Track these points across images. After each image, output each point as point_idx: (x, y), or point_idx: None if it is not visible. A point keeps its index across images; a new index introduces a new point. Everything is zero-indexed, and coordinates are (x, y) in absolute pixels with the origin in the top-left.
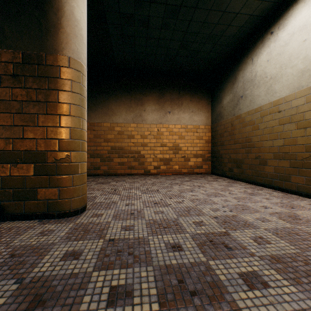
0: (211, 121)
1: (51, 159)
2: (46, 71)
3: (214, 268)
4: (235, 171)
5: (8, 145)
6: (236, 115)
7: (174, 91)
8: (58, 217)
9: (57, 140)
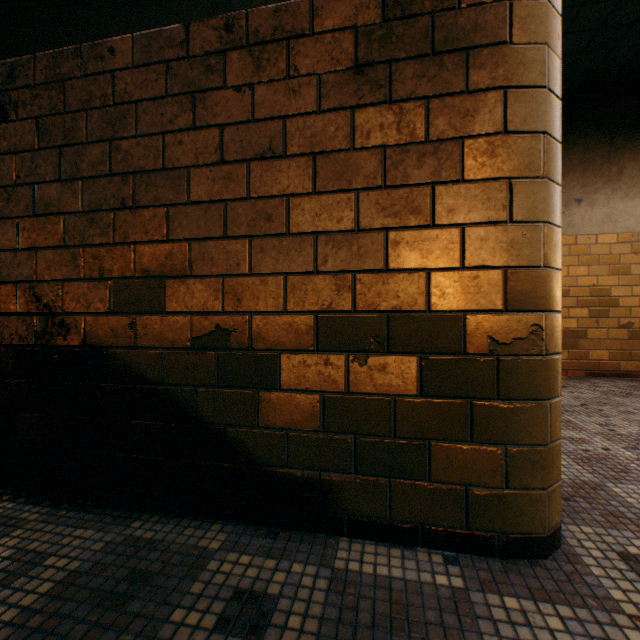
0: None
1: (477, 339)
2: (460, 28)
3: None
4: None
5: (339, 294)
6: None
7: (592, 140)
8: (504, 553)
9: (499, 272)
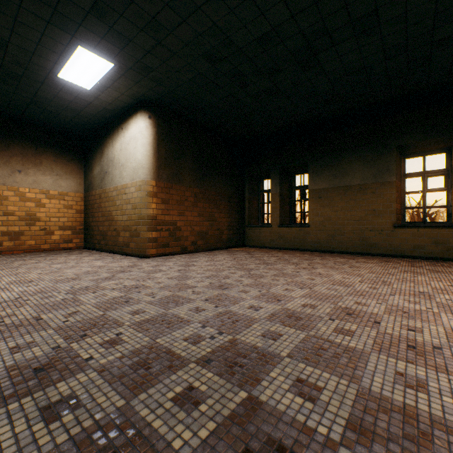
0: (84, 189)
1: None
2: None
3: (12, 287)
4: (103, 243)
5: None
6: (104, 189)
7: (28, 145)
8: None
9: None
